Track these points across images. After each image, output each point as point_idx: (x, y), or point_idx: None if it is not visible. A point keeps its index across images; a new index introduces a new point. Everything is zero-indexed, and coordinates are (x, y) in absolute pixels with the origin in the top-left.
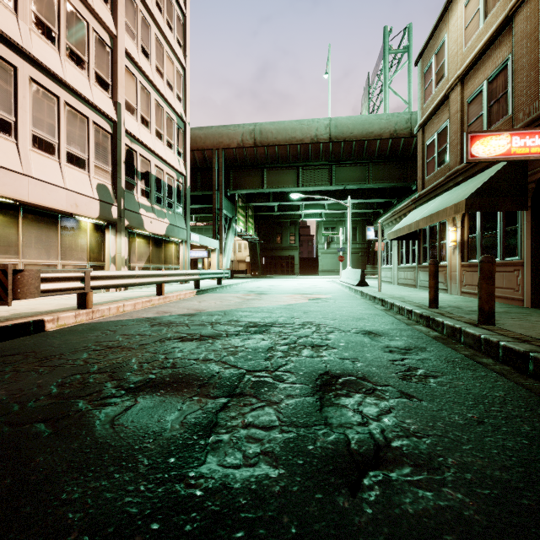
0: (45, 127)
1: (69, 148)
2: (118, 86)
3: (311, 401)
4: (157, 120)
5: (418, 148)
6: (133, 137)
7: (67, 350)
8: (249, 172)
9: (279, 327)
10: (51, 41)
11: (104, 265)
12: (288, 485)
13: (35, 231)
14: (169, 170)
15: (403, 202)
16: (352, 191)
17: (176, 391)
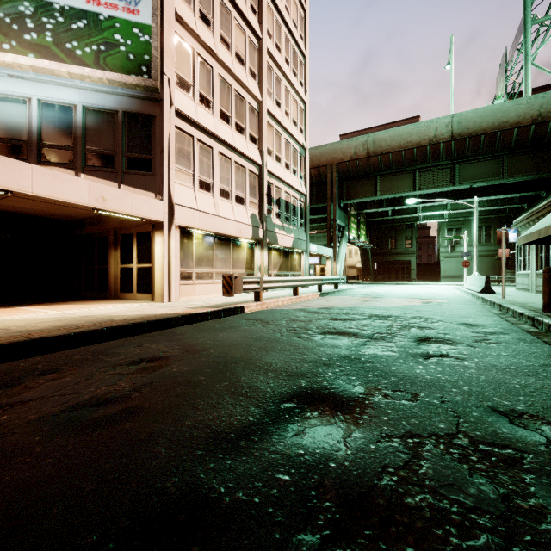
0: (225, 182)
1: (236, 192)
2: (262, 138)
3: (413, 343)
4: (286, 154)
5: None
6: (271, 174)
7: (272, 320)
8: (361, 181)
9: (394, 318)
10: (228, 123)
11: (253, 273)
12: (399, 356)
13: (220, 251)
14: (294, 193)
15: None
16: (482, 188)
17: (342, 335)
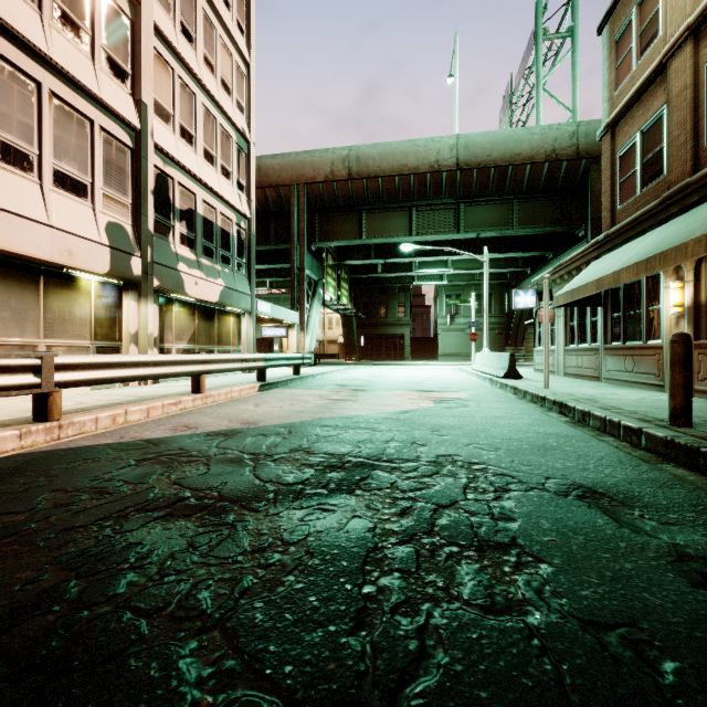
0: (14, 128)
1: (59, 165)
2: (142, 77)
3: None
4: (206, 135)
5: (604, 163)
6: (168, 157)
7: None
8: (341, 216)
9: (390, 471)
10: None
11: (119, 346)
12: None
13: None
14: (224, 208)
15: (563, 255)
16: (487, 242)
17: None
